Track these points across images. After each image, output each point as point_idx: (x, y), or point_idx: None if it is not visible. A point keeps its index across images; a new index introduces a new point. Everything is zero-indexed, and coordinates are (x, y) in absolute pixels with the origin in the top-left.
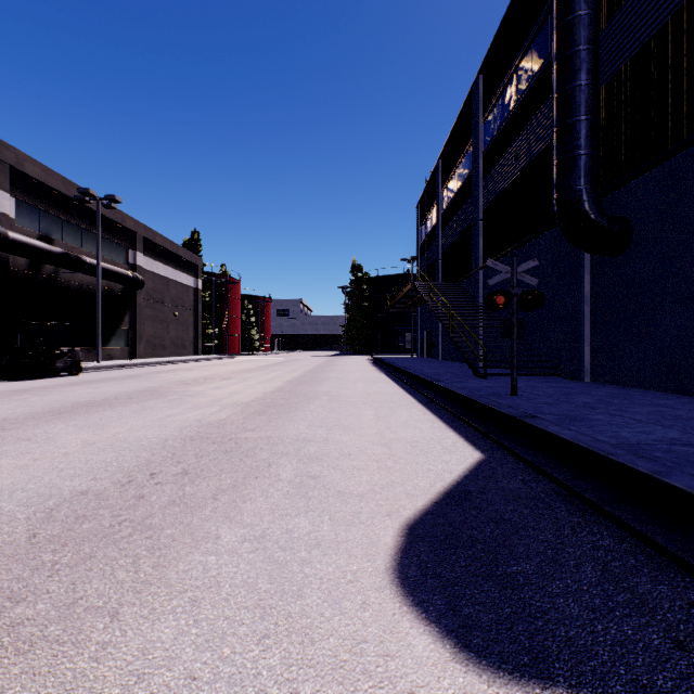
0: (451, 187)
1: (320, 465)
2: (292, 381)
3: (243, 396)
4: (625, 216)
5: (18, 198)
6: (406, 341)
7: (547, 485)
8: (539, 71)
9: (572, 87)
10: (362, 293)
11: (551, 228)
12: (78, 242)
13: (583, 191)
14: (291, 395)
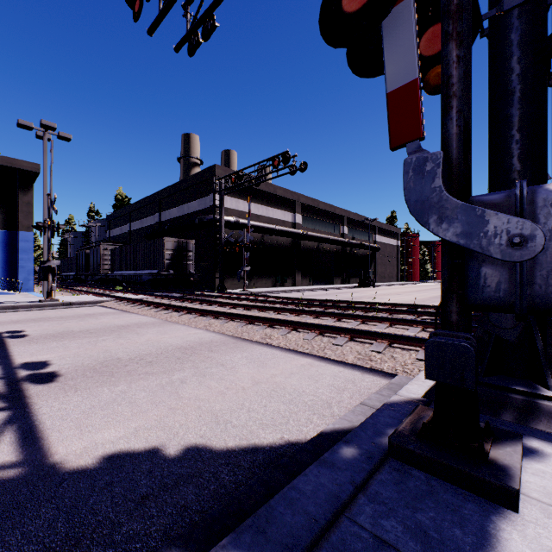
0: None
1: None
2: None
3: None
4: None
5: (347, 227)
6: None
7: None
8: None
9: None
10: None
11: None
12: (359, 236)
13: None
14: None
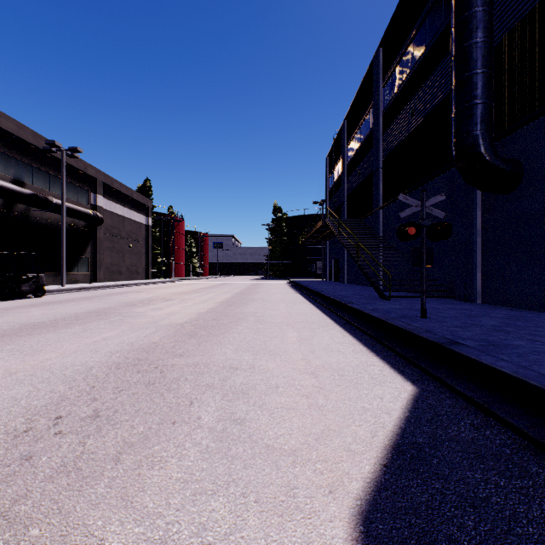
0: (355, 142)
1: (246, 403)
2: (223, 302)
3: (179, 317)
4: (515, 158)
5: None
6: (316, 267)
7: (503, 433)
8: (433, 39)
9: (469, 44)
10: (282, 229)
11: (444, 171)
12: (47, 185)
13: (480, 135)
14: (221, 316)
